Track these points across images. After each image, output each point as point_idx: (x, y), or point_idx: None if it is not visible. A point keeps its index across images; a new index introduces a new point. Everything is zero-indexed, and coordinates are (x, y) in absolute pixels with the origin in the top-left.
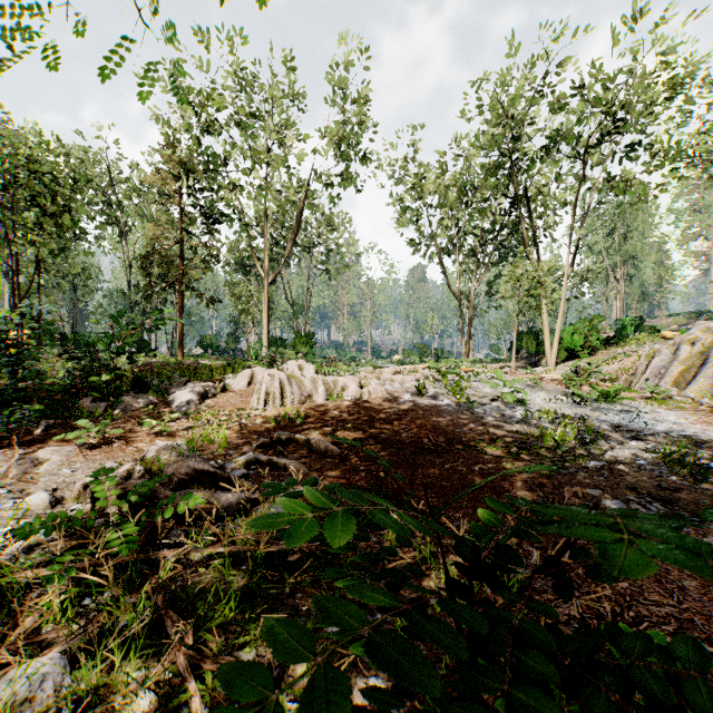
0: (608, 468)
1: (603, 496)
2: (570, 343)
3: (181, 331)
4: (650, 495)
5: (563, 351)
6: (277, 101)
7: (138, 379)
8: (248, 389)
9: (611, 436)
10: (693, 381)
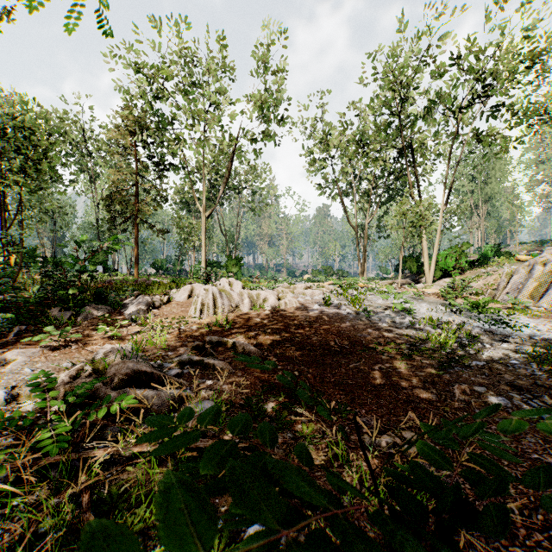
0: (488, 367)
1: (488, 393)
2: (444, 265)
3: (136, 255)
4: (528, 392)
5: (438, 271)
6: (213, 72)
7: (99, 293)
8: (188, 301)
9: (485, 339)
10: (546, 294)
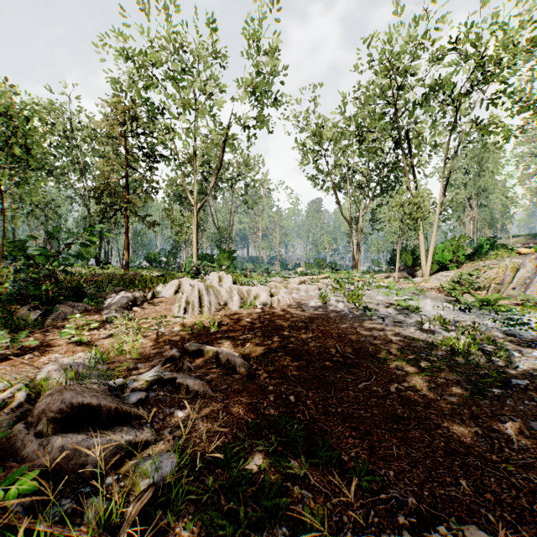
0: (533, 388)
1: None
2: (441, 258)
3: (126, 248)
4: None
5: (435, 264)
6: (203, 59)
7: (78, 288)
8: (174, 297)
9: (508, 345)
10: None
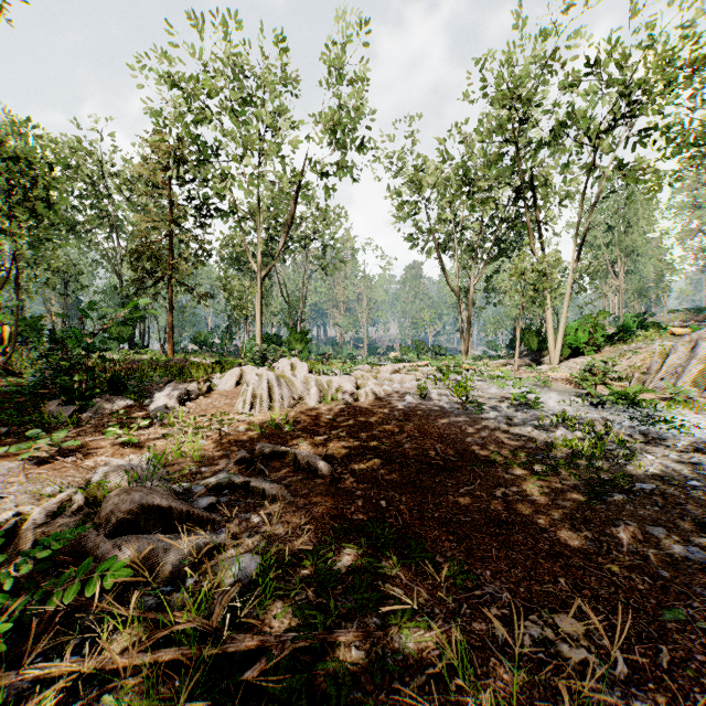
0: (659, 493)
1: (670, 538)
2: (574, 340)
3: (171, 327)
4: None
5: (566, 348)
6: (270, 87)
7: (116, 379)
8: (236, 389)
9: (643, 446)
10: None
